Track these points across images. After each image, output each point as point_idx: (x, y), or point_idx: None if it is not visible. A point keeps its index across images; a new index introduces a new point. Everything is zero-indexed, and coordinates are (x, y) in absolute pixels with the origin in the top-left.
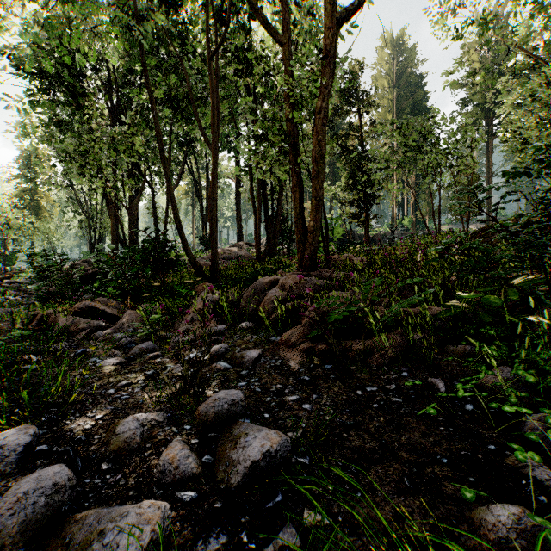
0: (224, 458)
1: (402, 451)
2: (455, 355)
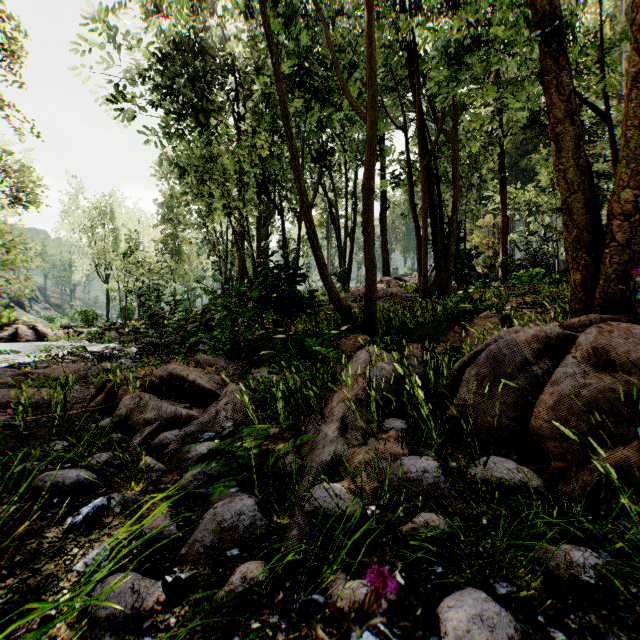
0: None
1: None
2: None
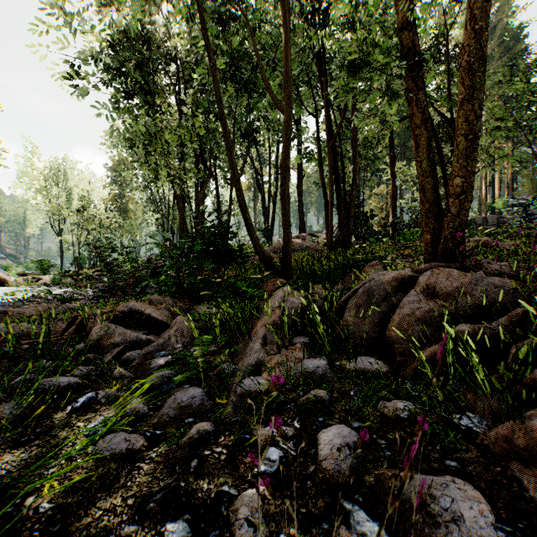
0: None
1: None
2: None
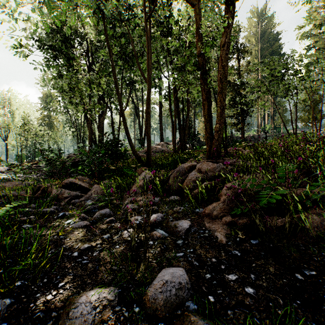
0: None
1: None
2: None
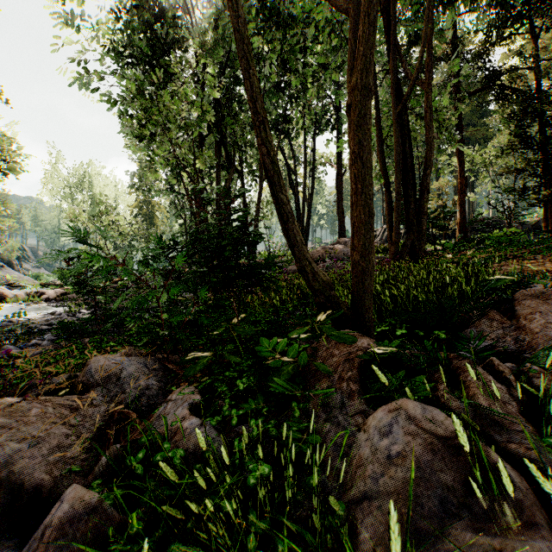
0: None
1: None
2: None
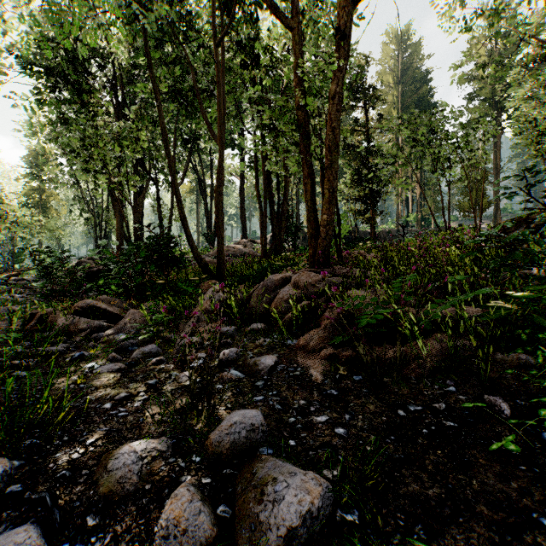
0: (247, 516)
1: (480, 504)
2: (515, 368)
